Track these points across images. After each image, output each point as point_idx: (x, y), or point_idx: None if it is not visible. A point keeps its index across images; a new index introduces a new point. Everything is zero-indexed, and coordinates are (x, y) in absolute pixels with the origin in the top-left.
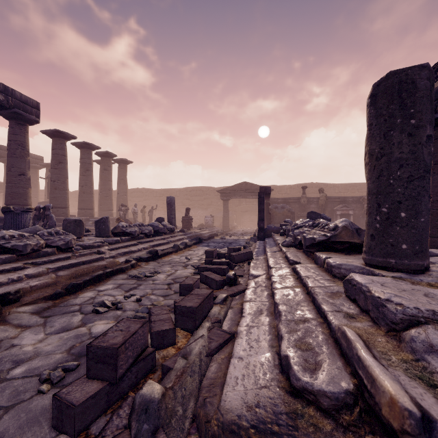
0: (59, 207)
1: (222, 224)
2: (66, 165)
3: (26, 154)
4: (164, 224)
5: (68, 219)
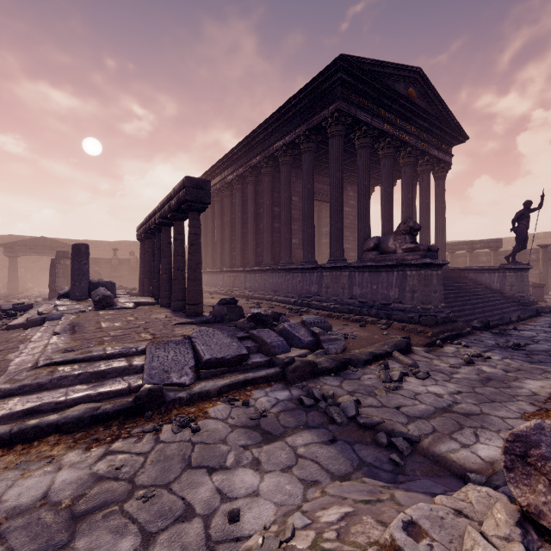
0: None
1: (7, 286)
2: None
3: None
4: None
5: None
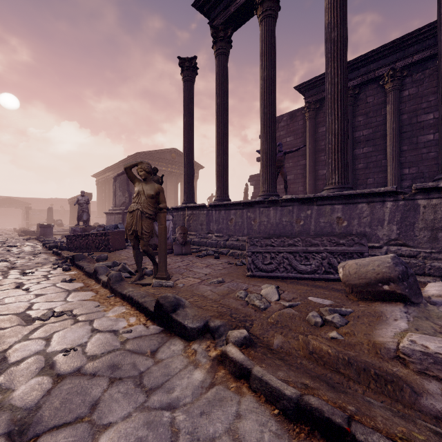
0: None
1: None
2: None
3: None
4: None
5: None
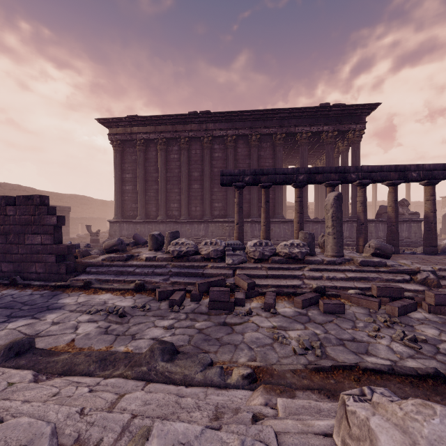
0: None
1: None
2: None
3: None
4: None
5: None
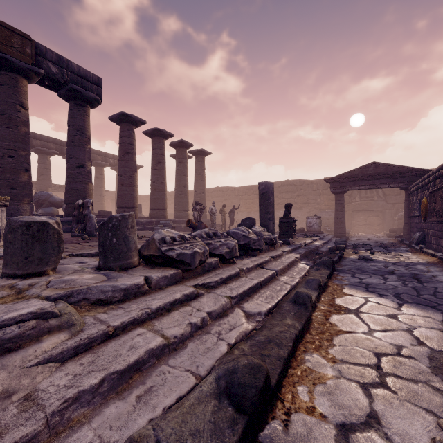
0: (126, 207)
1: (334, 228)
2: (133, 155)
3: (85, 141)
4: (257, 230)
5: (12, 220)
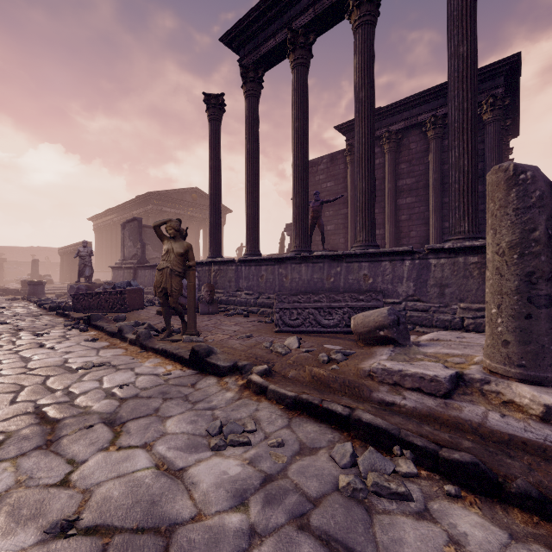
0: None
1: None
2: None
3: None
4: None
5: None
